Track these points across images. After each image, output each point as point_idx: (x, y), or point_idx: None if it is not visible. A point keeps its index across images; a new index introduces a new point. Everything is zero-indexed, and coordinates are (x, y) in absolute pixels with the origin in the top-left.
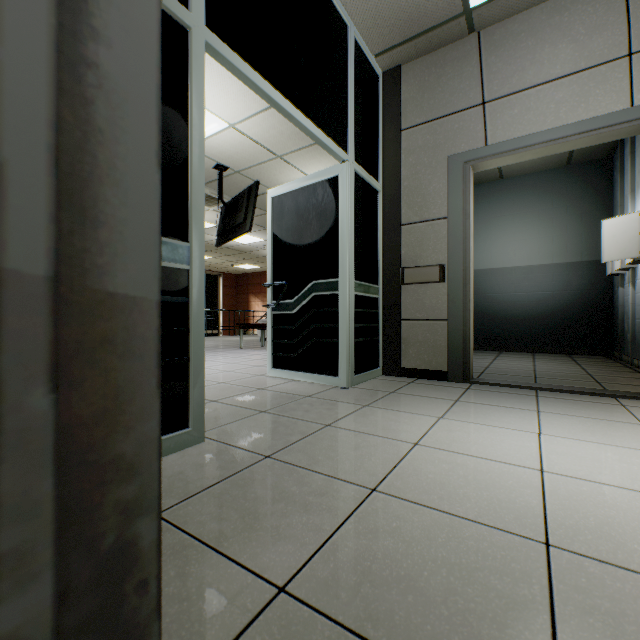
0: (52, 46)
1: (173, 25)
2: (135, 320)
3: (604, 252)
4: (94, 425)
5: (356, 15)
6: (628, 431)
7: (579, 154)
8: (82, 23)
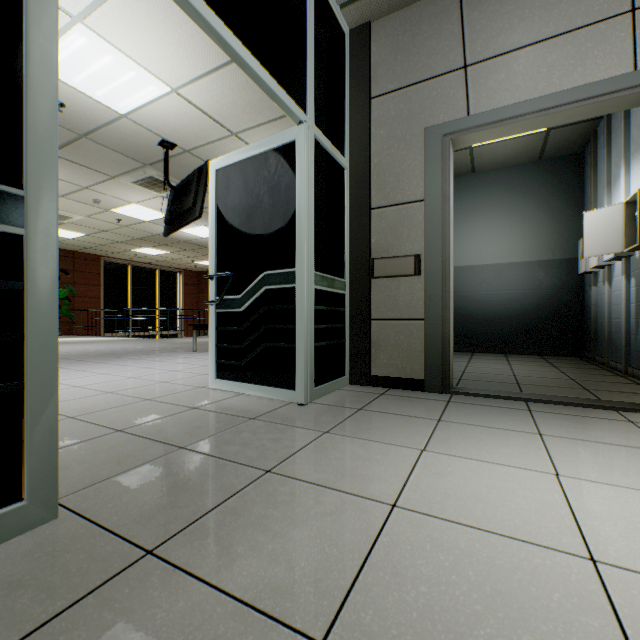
0: None
1: None
2: None
3: (584, 247)
4: None
5: None
6: None
7: (552, 148)
8: None
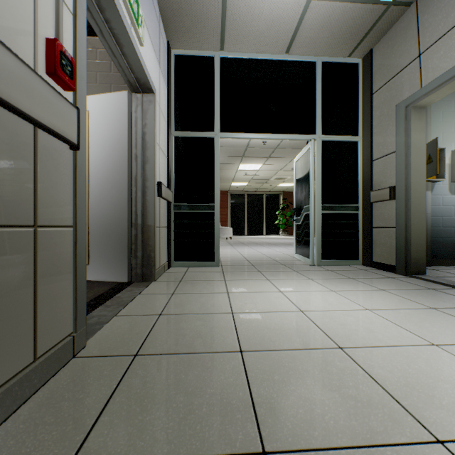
0: (141, 201)
1: (209, 139)
2: (151, 228)
3: None
4: (147, 239)
5: (318, 54)
6: (396, 304)
7: None
8: (146, 196)
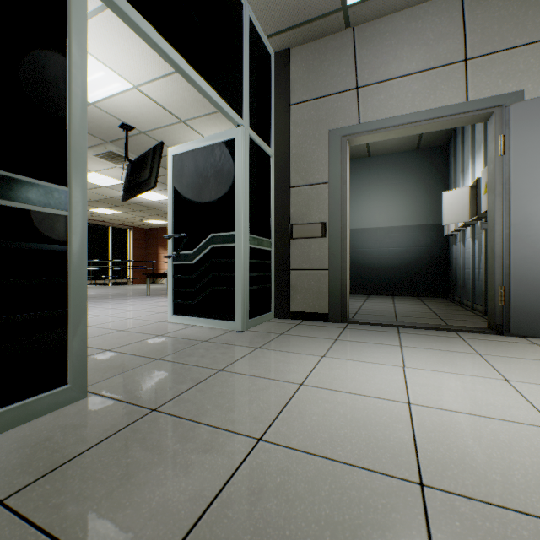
0: None
1: None
2: None
3: (444, 217)
4: None
5: None
6: (469, 360)
7: (425, 141)
8: None
